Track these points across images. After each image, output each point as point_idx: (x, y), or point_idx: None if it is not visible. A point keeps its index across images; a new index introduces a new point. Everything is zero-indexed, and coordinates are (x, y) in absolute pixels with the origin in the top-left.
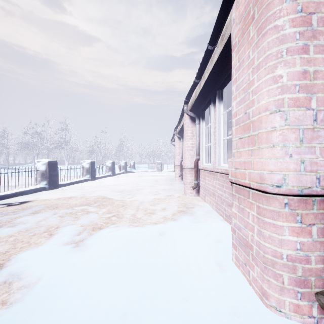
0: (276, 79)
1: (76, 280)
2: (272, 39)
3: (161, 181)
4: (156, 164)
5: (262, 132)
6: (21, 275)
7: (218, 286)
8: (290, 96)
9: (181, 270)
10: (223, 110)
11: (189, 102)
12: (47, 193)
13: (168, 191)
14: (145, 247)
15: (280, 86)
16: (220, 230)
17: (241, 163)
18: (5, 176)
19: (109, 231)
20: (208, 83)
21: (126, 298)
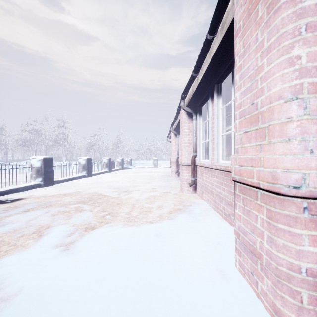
0: (292, 61)
1: (61, 292)
2: (288, 14)
3: (158, 177)
4: (153, 160)
5: (274, 124)
6: (1, 284)
7: (222, 299)
8: (311, 80)
9: (180, 279)
10: (222, 105)
11: (185, 97)
12: (42, 190)
13: (164, 187)
14: (139, 250)
15: (298, 69)
16: (220, 230)
17: (247, 160)
18: (2, 173)
19: (102, 232)
20: (206, 77)
21: (117, 316)
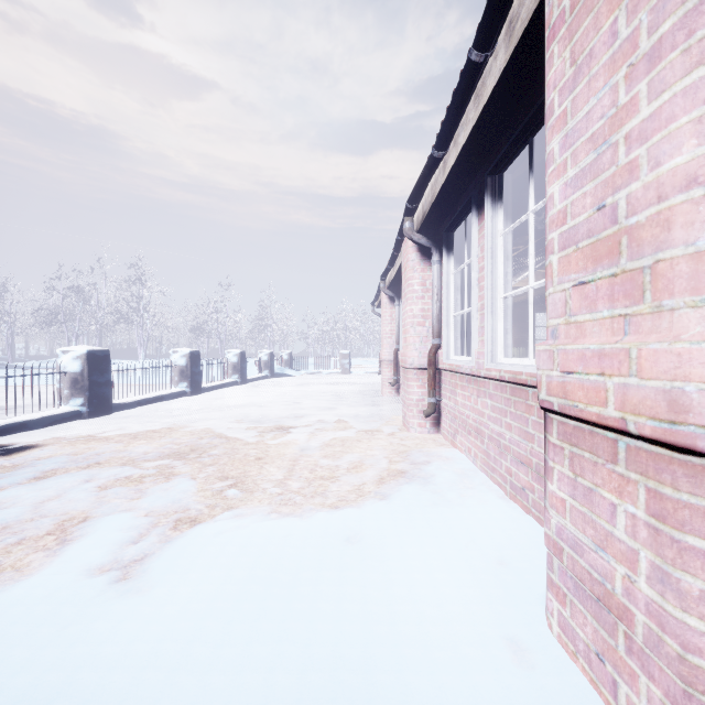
0: None
1: None
2: None
3: (351, 396)
4: (340, 357)
5: (673, 257)
6: None
7: None
8: None
9: (409, 666)
10: (503, 225)
11: (415, 211)
12: (83, 426)
13: (366, 420)
14: (305, 583)
15: None
16: (502, 527)
17: (588, 357)
18: None
19: (215, 532)
20: (466, 160)
21: None
